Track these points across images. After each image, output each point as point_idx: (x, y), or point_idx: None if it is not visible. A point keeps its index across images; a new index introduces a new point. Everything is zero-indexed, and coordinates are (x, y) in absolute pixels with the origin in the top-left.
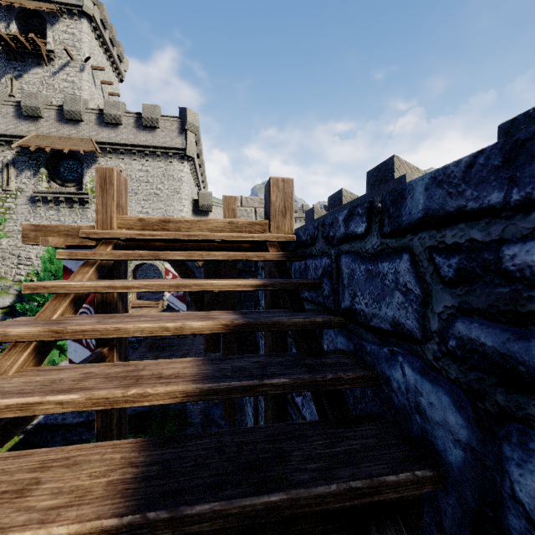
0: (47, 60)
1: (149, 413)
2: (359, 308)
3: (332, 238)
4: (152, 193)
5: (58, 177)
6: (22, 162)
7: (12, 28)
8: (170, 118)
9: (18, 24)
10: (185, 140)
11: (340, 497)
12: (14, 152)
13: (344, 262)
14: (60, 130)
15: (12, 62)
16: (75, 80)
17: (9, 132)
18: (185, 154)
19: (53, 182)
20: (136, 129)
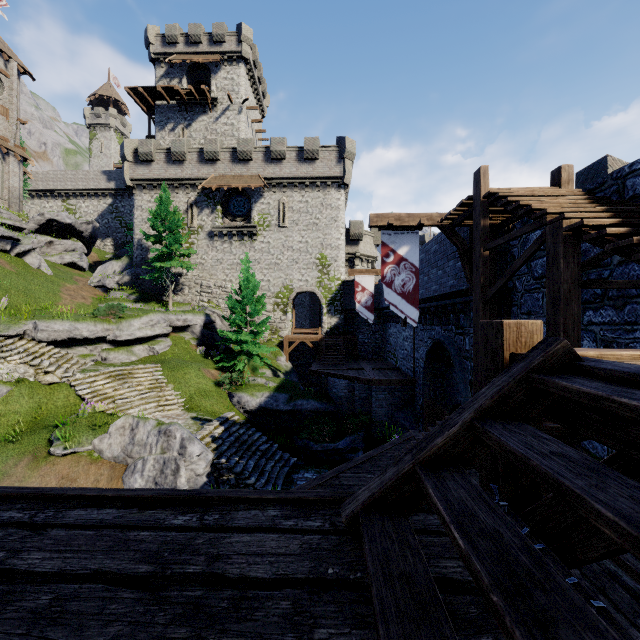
0: (211, 107)
1: (336, 413)
2: (637, 192)
3: (619, 177)
4: (311, 223)
5: (229, 213)
6: (202, 202)
7: (183, 83)
8: (329, 148)
9: (187, 78)
10: (342, 168)
11: None
12: (196, 193)
13: (628, 181)
14: (233, 170)
15: (183, 113)
16: (234, 123)
17: (193, 176)
18: (343, 182)
19: (225, 218)
20: (298, 162)
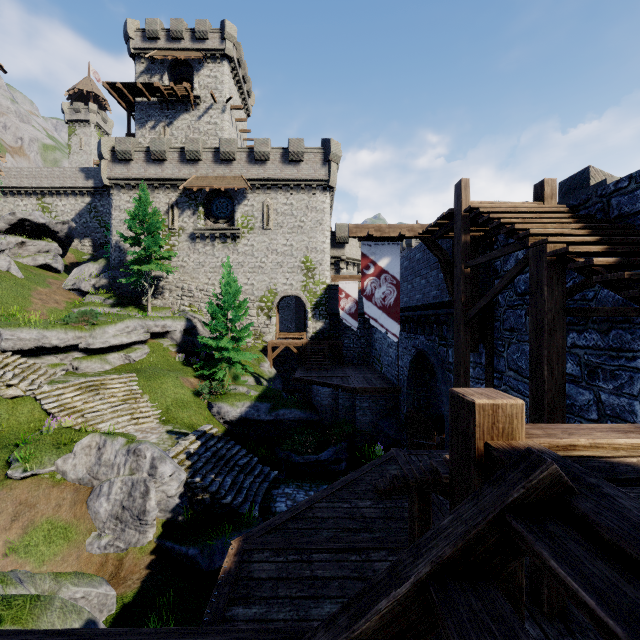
0: (193, 105)
1: (320, 422)
2: (623, 212)
3: (604, 194)
4: (296, 226)
5: (212, 215)
6: (183, 203)
7: (164, 80)
8: (314, 150)
9: (169, 75)
10: (328, 170)
11: (635, 232)
12: (177, 194)
13: (614, 200)
14: (216, 171)
15: (164, 111)
16: (217, 122)
17: (174, 176)
18: (329, 185)
19: (208, 220)
20: (282, 163)
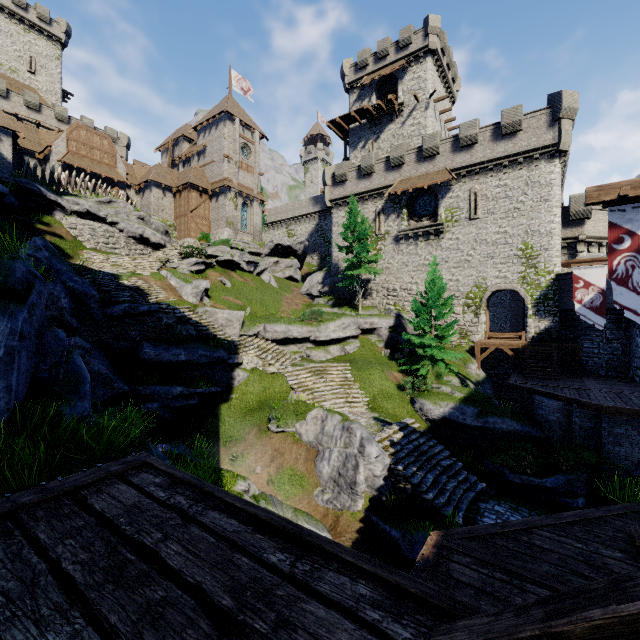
0: (397, 114)
1: (544, 441)
2: None
3: None
4: (511, 209)
5: (414, 215)
6: (388, 208)
7: (372, 100)
8: (536, 113)
9: (376, 94)
10: (557, 132)
11: None
12: (383, 201)
13: None
14: (418, 170)
15: (372, 128)
16: (420, 121)
17: (380, 185)
18: (558, 149)
19: (411, 220)
20: (493, 142)
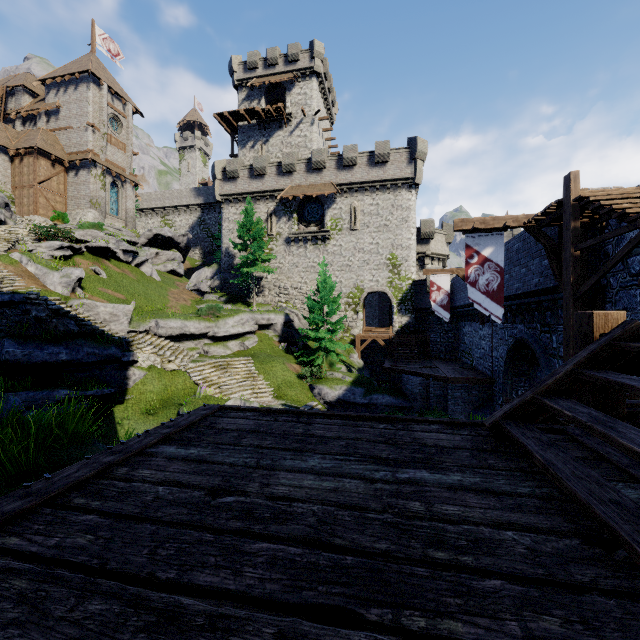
0: (286, 122)
1: (410, 409)
2: None
3: None
4: (382, 225)
5: (304, 220)
6: (280, 211)
7: (262, 103)
8: (400, 150)
9: (265, 98)
10: (413, 168)
11: None
12: (275, 204)
13: None
14: (308, 180)
15: (261, 131)
16: (307, 134)
17: (273, 188)
18: (414, 182)
19: (300, 225)
20: (369, 166)
